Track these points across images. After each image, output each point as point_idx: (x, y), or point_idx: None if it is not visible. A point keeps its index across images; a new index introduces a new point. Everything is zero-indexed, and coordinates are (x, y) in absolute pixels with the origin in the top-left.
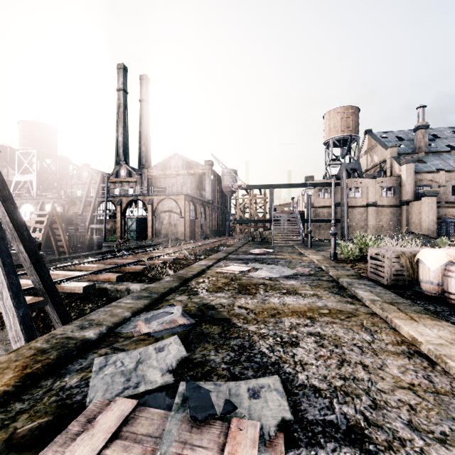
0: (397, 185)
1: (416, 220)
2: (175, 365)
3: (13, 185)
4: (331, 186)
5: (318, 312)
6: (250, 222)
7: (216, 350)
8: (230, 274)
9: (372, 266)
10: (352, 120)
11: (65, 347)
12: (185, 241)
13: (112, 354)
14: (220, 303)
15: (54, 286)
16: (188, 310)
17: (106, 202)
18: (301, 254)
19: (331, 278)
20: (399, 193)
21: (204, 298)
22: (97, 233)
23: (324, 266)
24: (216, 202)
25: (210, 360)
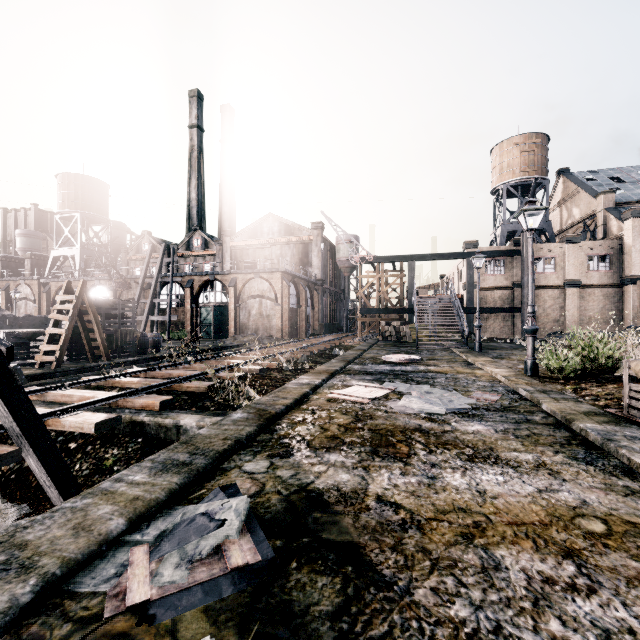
0: (614, 253)
1: None
2: None
3: (50, 262)
4: (506, 256)
5: (580, 529)
6: (379, 312)
7: None
8: (353, 403)
9: (635, 395)
10: (538, 154)
11: None
12: (282, 340)
13: None
14: (336, 486)
15: (40, 424)
16: (264, 506)
17: (172, 284)
18: (468, 363)
19: (551, 418)
20: (619, 266)
21: (301, 469)
22: (159, 328)
23: (525, 391)
24: (328, 283)
25: None
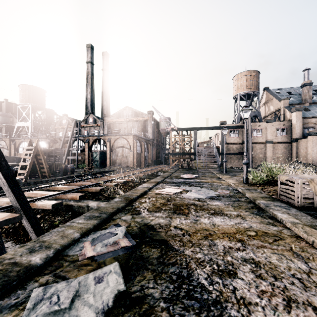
0: (288, 127)
1: (303, 153)
2: (112, 302)
3: (15, 129)
4: (239, 128)
5: (246, 234)
6: (180, 155)
7: (155, 281)
8: (166, 195)
9: (282, 190)
10: (254, 80)
11: (6, 276)
12: (133, 168)
13: (52, 283)
14: (159, 223)
15: (28, 205)
16: (131, 230)
17: (78, 141)
18: (219, 178)
19: (248, 199)
20: (290, 133)
21: (145, 218)
22: (72, 162)
23: (240, 189)
24: (155, 140)
25: (148, 294)
